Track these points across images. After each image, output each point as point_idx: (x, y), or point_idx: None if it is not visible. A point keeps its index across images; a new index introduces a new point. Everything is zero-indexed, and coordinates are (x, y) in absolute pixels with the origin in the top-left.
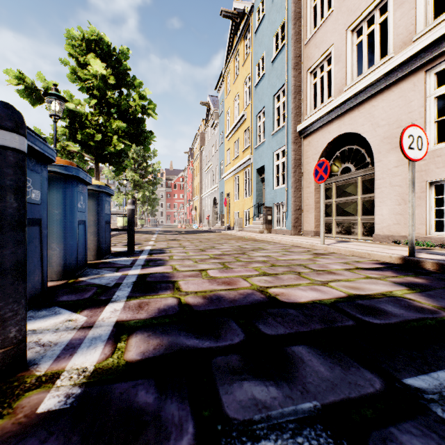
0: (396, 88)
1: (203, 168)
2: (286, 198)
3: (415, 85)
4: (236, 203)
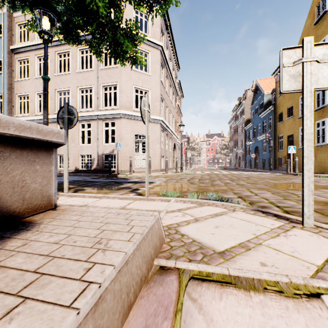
0: (51, 124)
1: None
2: None
3: (55, 126)
4: None
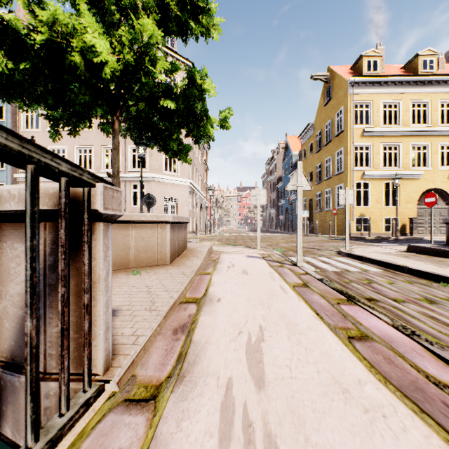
0: None
1: None
2: None
3: None
4: None
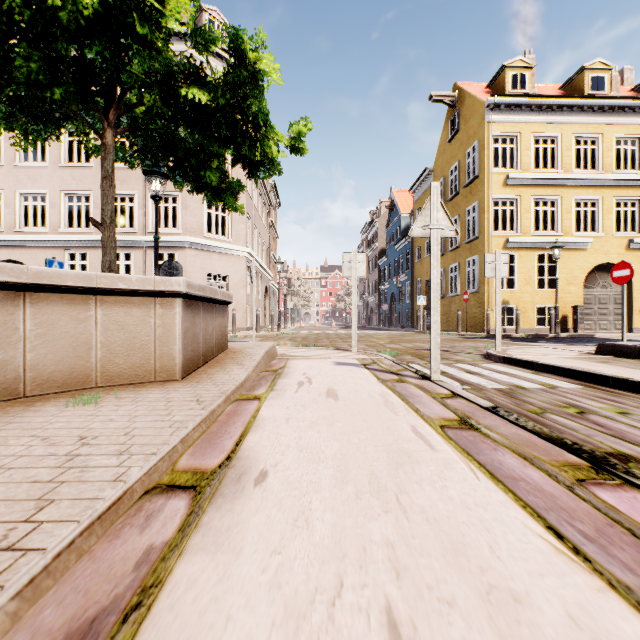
0: (51, 250)
1: None
2: None
3: (61, 254)
4: None
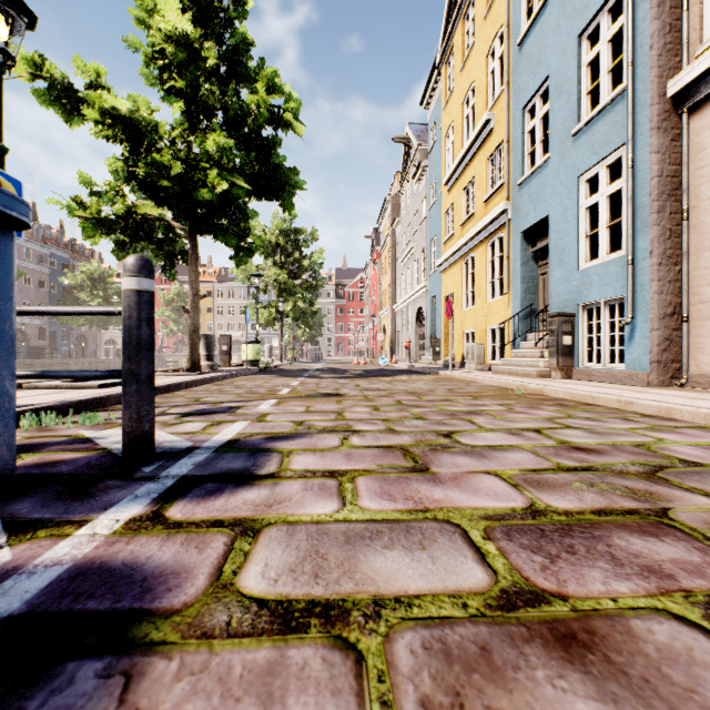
0: None
1: (397, 258)
2: (631, 285)
3: None
4: (468, 313)
